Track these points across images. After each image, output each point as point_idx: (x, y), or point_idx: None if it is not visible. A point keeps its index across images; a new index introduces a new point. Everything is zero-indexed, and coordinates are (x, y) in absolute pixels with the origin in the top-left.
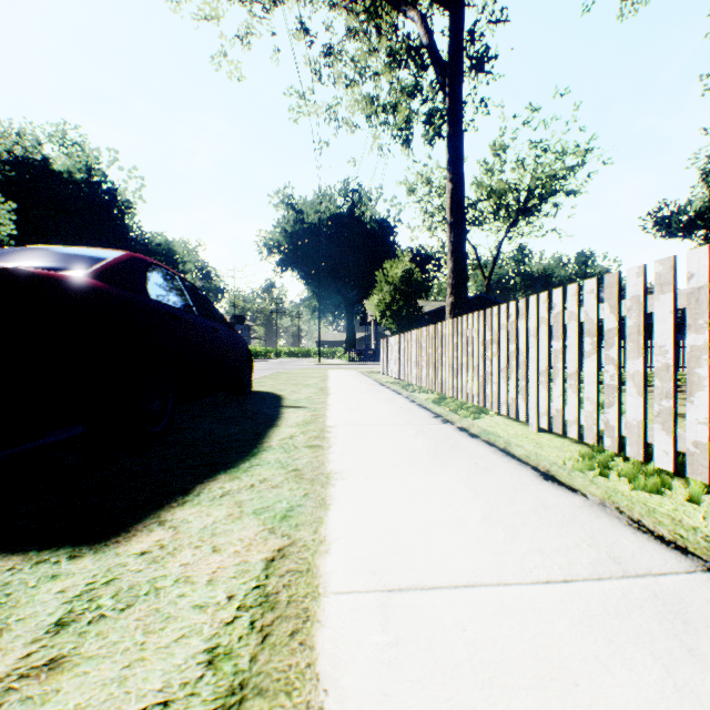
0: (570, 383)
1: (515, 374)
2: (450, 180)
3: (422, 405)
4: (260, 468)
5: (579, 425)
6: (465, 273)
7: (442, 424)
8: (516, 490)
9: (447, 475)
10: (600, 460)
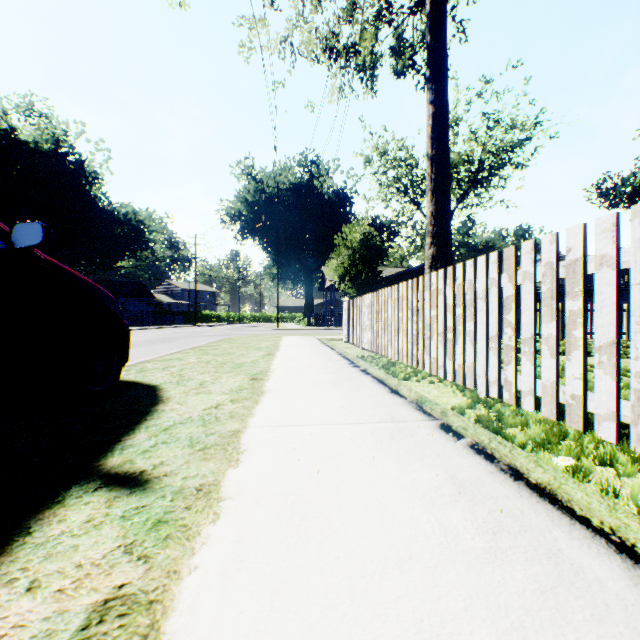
0: None
1: None
2: (432, 101)
3: (496, 458)
4: None
5: None
6: (449, 218)
7: None
8: None
9: None
10: None
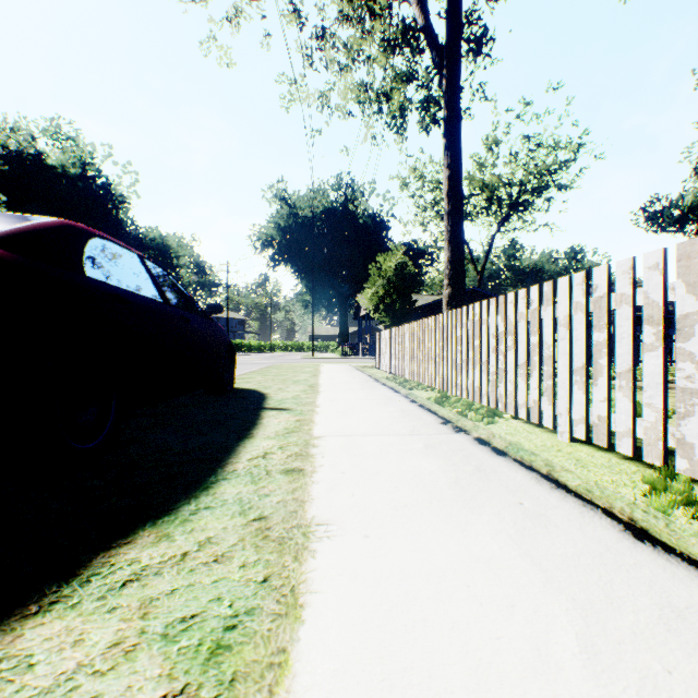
0: (621, 384)
1: (538, 371)
2: (448, 166)
3: (424, 406)
4: (207, 515)
5: (634, 438)
6: (463, 263)
7: (454, 433)
8: (607, 567)
9: (486, 529)
10: (679, 491)
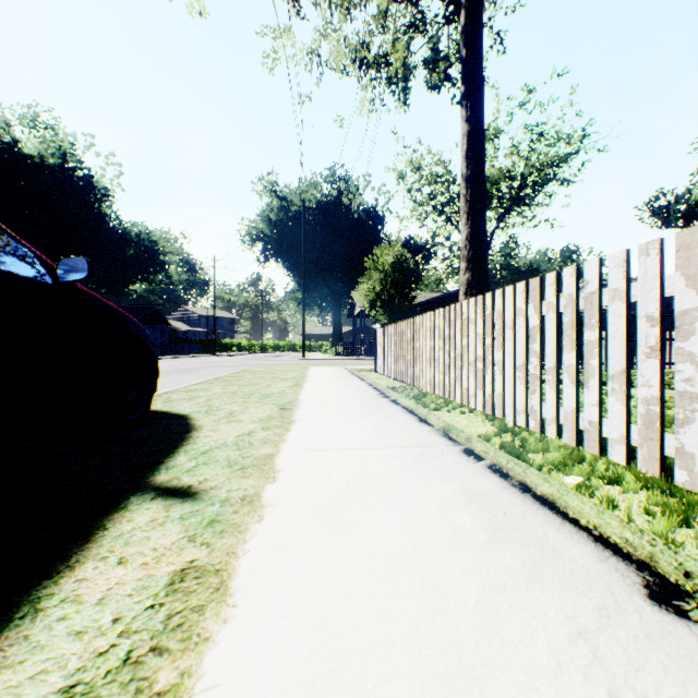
0: None
1: None
2: (467, 119)
3: (510, 476)
4: None
5: None
6: (485, 242)
7: None
8: None
9: None
10: None
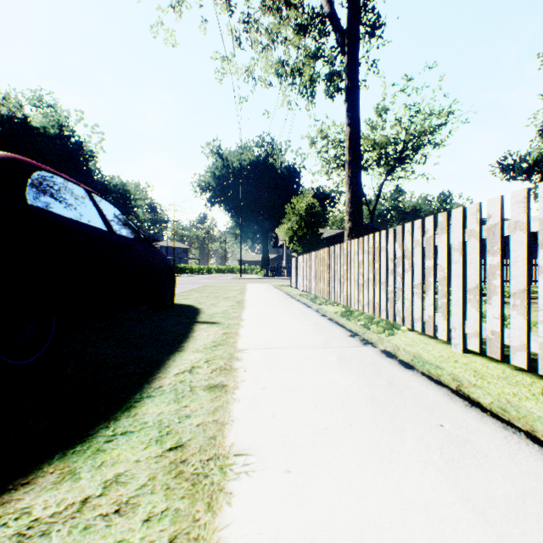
0: (515, 303)
1: (433, 290)
2: (349, 124)
3: (333, 320)
4: (122, 443)
5: (529, 352)
6: (361, 203)
7: (362, 346)
8: None
9: (413, 460)
10: None
